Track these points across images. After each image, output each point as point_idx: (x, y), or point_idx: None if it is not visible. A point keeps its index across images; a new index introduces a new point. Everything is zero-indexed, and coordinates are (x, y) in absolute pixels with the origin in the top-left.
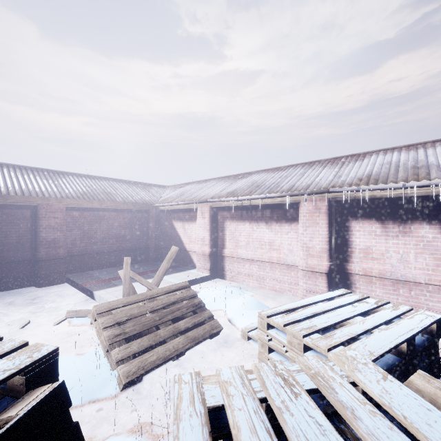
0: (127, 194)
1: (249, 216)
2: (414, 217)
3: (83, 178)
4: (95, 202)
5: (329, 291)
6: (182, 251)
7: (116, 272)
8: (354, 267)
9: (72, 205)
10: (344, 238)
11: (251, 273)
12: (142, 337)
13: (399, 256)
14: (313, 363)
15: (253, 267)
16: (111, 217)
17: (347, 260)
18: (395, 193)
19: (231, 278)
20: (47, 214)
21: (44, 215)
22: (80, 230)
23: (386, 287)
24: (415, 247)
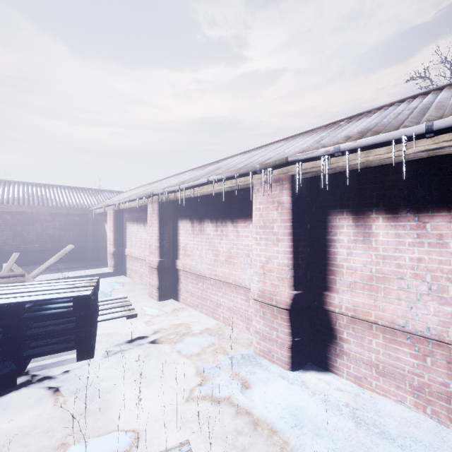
0: (66, 200)
1: (136, 218)
2: (205, 216)
3: (29, 186)
4: (25, 206)
5: (159, 285)
6: None
7: None
8: (179, 263)
9: (0, 209)
10: (176, 237)
11: (137, 270)
12: None
13: (199, 253)
14: None
15: (138, 265)
16: (45, 220)
17: (177, 257)
18: (186, 194)
19: (129, 275)
20: None
21: None
22: (12, 231)
23: (193, 281)
24: (206, 244)
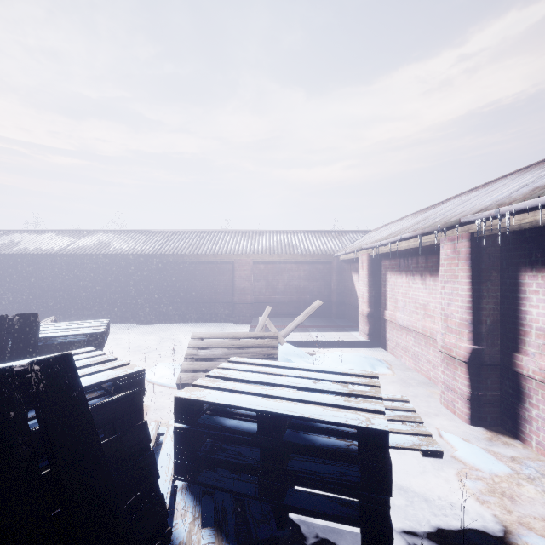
0: (310, 245)
1: (406, 266)
2: None
3: (278, 234)
4: (275, 255)
5: (471, 395)
6: (357, 309)
7: (287, 322)
8: (526, 363)
9: (256, 259)
10: (513, 306)
11: (407, 348)
12: (205, 362)
13: None
14: (118, 362)
15: (409, 339)
16: (291, 269)
17: (517, 348)
18: None
19: (391, 350)
20: (239, 267)
21: (237, 268)
22: (265, 281)
23: None
24: None
